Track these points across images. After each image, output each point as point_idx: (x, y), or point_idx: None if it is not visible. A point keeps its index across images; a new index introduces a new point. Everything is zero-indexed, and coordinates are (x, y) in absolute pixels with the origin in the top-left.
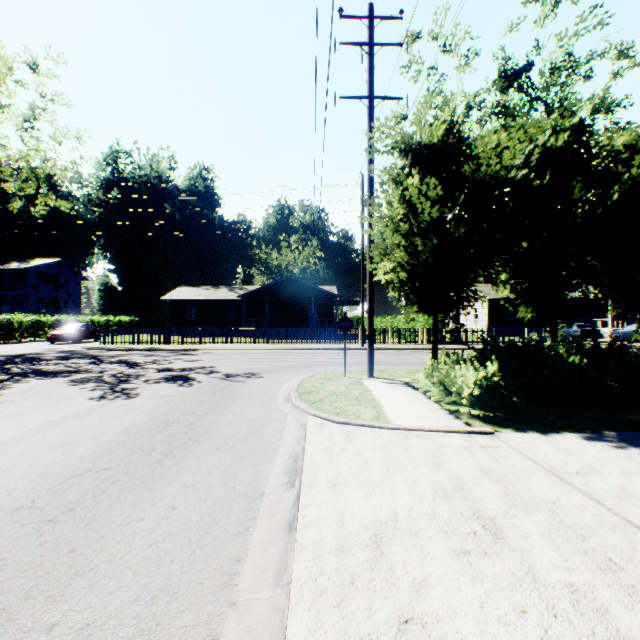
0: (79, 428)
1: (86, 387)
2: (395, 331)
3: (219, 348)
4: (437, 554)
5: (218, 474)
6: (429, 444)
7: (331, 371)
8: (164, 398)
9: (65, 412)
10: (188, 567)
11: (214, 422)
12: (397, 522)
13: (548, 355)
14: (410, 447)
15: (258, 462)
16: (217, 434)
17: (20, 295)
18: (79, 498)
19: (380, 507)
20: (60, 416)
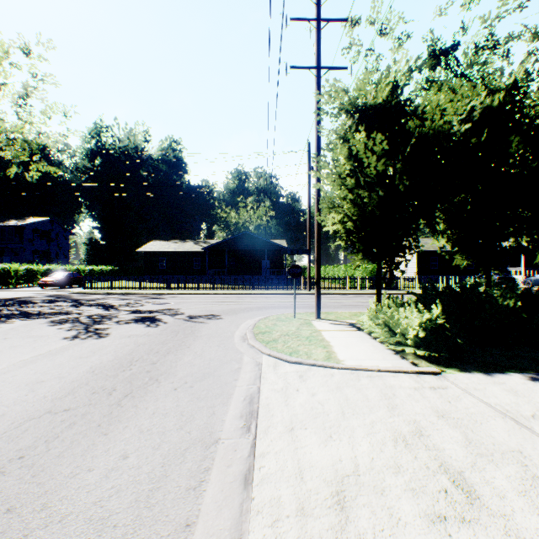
0: (48, 367)
1: (63, 327)
2: (337, 278)
3: (185, 293)
4: (409, 520)
5: (174, 417)
6: (380, 385)
7: (283, 313)
8: (131, 338)
9: (39, 351)
10: (131, 535)
11: (175, 361)
12: (359, 476)
13: (484, 299)
14: (362, 388)
15: (214, 403)
16: (177, 373)
17: (17, 248)
18: (31, 444)
19: (339, 457)
20: (33, 355)
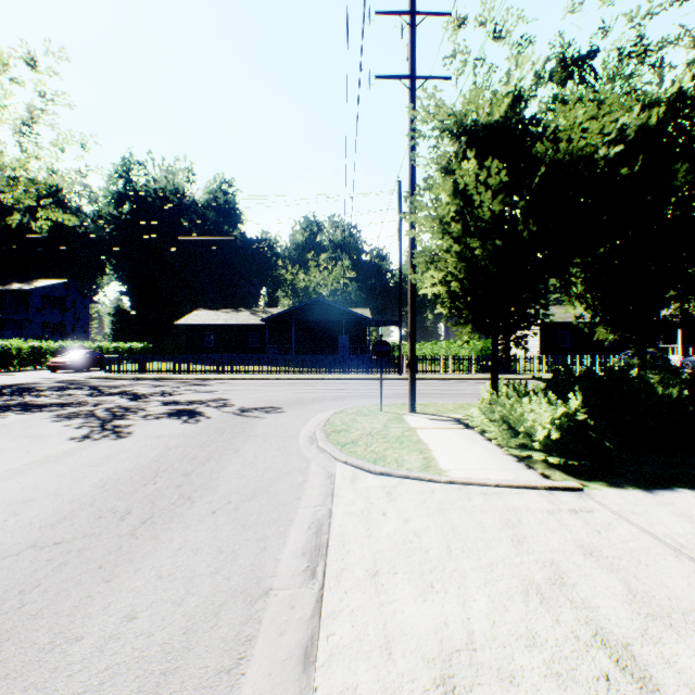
0: (42, 479)
1: (72, 424)
2: (437, 359)
3: (237, 378)
4: None
5: (209, 554)
6: (500, 506)
7: (365, 405)
8: (161, 438)
9: (34, 457)
10: None
11: (216, 471)
12: (476, 652)
13: (637, 386)
14: (475, 511)
15: (267, 534)
16: (218, 489)
17: (22, 319)
18: None
19: (445, 619)
20: (25, 462)
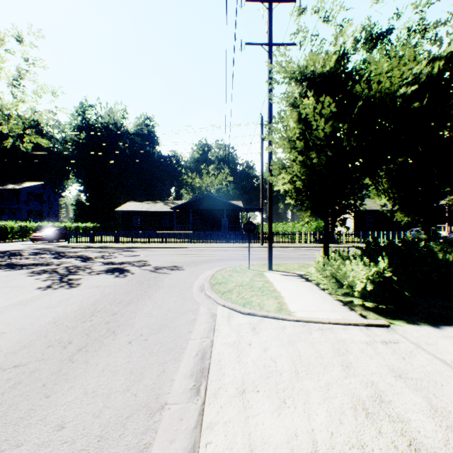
0: (13, 317)
1: (40, 278)
2: (286, 234)
3: (154, 246)
4: None
5: (123, 375)
6: (332, 339)
7: (238, 265)
8: (99, 288)
9: (11, 301)
10: None
11: (134, 312)
12: None
13: (424, 253)
14: (314, 342)
15: (166, 359)
16: (134, 325)
17: (15, 208)
18: None
19: (295, 431)
20: (4, 305)
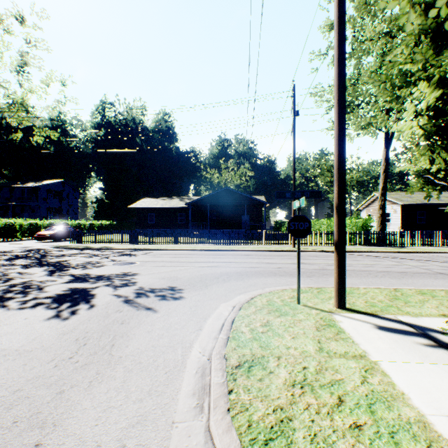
0: None
1: None
2: (323, 233)
3: (161, 248)
4: None
5: None
6: None
7: (274, 289)
8: None
9: None
10: None
11: None
12: None
13: None
14: None
15: None
16: None
17: (34, 205)
18: None
19: None
20: None
